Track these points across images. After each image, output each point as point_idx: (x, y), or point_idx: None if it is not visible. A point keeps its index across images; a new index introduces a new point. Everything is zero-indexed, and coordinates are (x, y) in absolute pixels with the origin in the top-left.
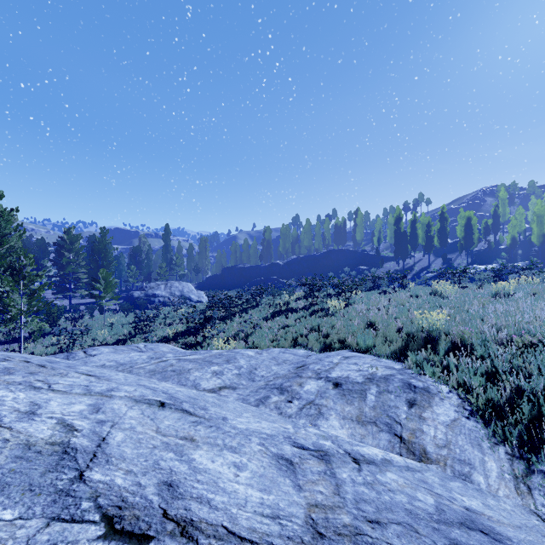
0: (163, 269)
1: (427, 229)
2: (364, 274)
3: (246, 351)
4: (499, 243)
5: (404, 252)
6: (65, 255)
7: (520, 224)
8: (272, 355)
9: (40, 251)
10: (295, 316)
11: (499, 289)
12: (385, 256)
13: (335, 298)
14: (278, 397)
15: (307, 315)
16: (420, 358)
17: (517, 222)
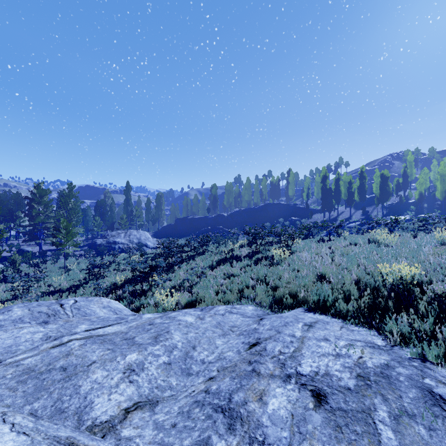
0: (123, 220)
1: (349, 186)
2: (296, 224)
3: (185, 315)
4: (408, 198)
5: (330, 205)
6: (36, 207)
7: (425, 182)
8: (217, 319)
9: (15, 204)
10: (240, 264)
11: (442, 238)
12: (313, 209)
13: (277, 246)
14: (226, 441)
15: (252, 264)
16: (405, 329)
17: (424, 180)
